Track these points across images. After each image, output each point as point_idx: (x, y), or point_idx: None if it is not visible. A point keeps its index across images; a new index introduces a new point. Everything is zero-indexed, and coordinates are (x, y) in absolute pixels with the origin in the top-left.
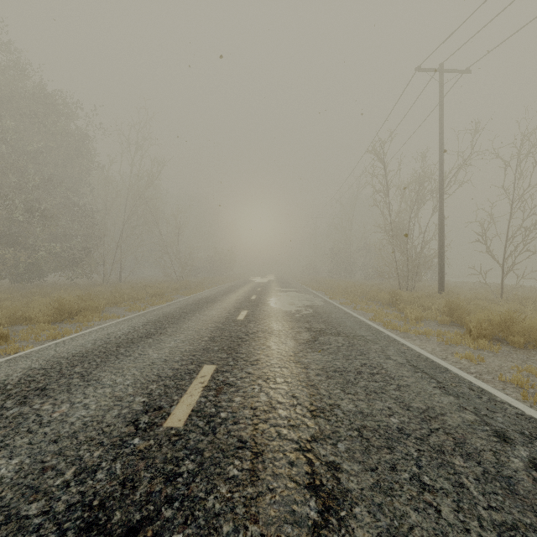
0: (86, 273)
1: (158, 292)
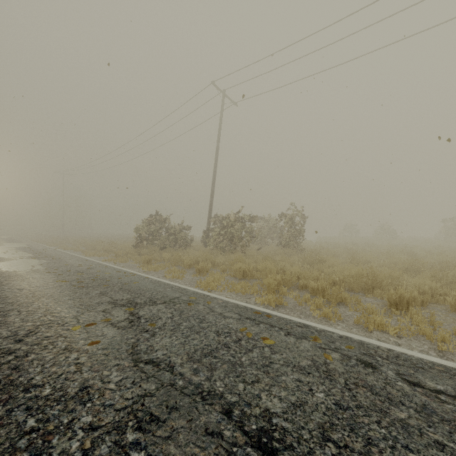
0: None
1: None
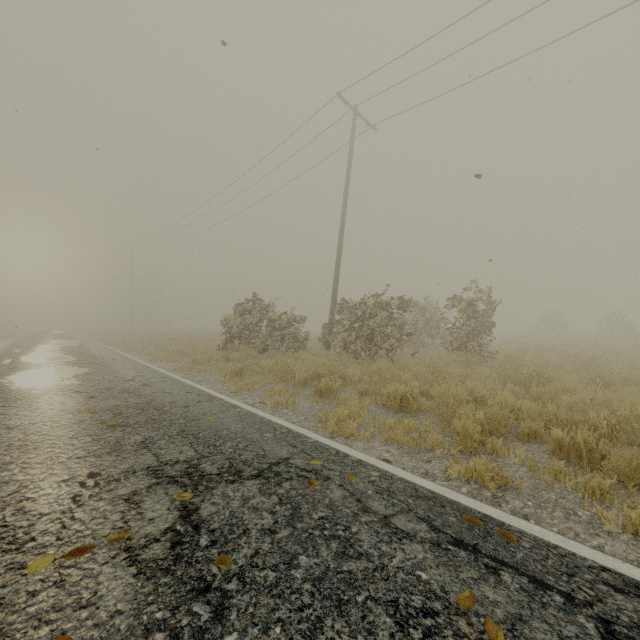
0: None
1: None
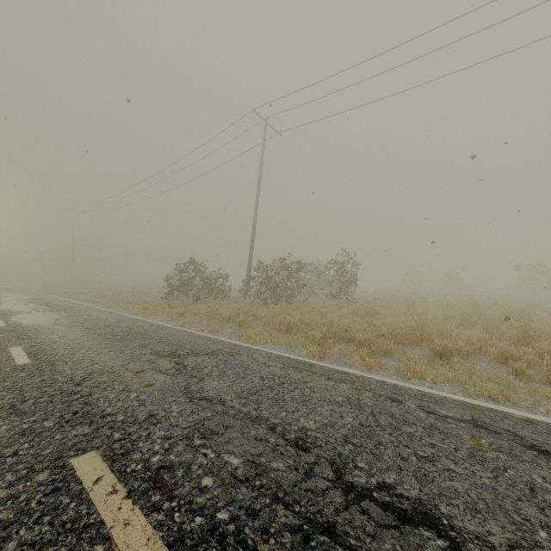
0: None
1: None
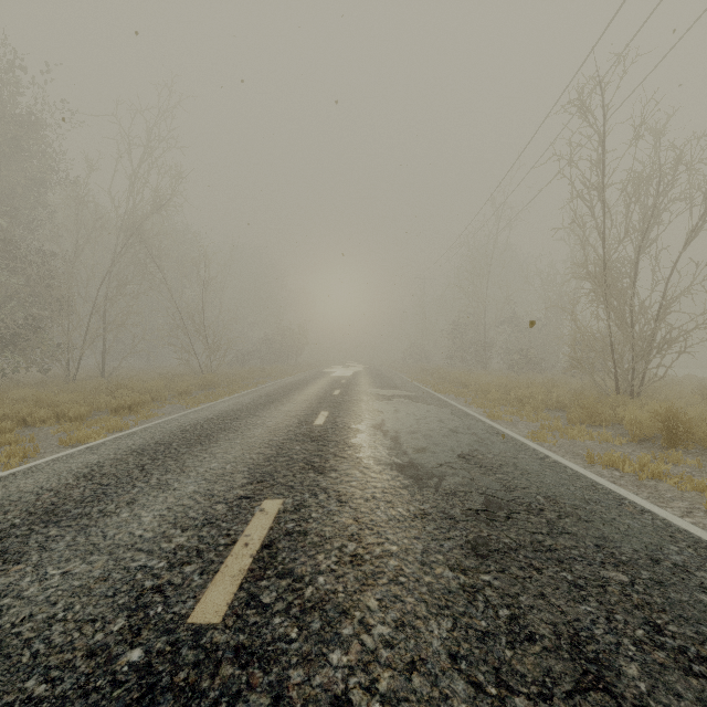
0: (34, 362)
1: (126, 401)
